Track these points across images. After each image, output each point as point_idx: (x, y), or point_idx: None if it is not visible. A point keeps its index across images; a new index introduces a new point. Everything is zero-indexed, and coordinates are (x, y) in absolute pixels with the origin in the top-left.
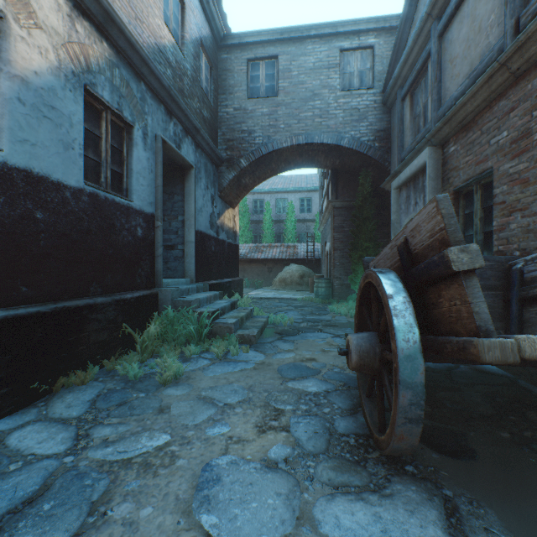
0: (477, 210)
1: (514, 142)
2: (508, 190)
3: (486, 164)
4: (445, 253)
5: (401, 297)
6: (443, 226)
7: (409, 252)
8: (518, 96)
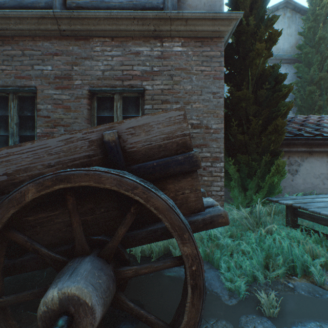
0: (15, 116)
1: (59, 78)
2: (54, 109)
3: (30, 81)
4: (197, 155)
5: (166, 196)
6: (188, 133)
7: (122, 149)
8: (62, 48)
